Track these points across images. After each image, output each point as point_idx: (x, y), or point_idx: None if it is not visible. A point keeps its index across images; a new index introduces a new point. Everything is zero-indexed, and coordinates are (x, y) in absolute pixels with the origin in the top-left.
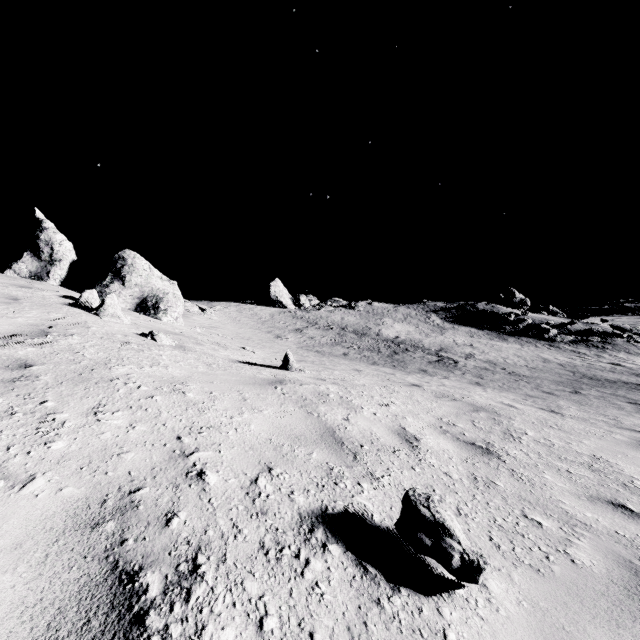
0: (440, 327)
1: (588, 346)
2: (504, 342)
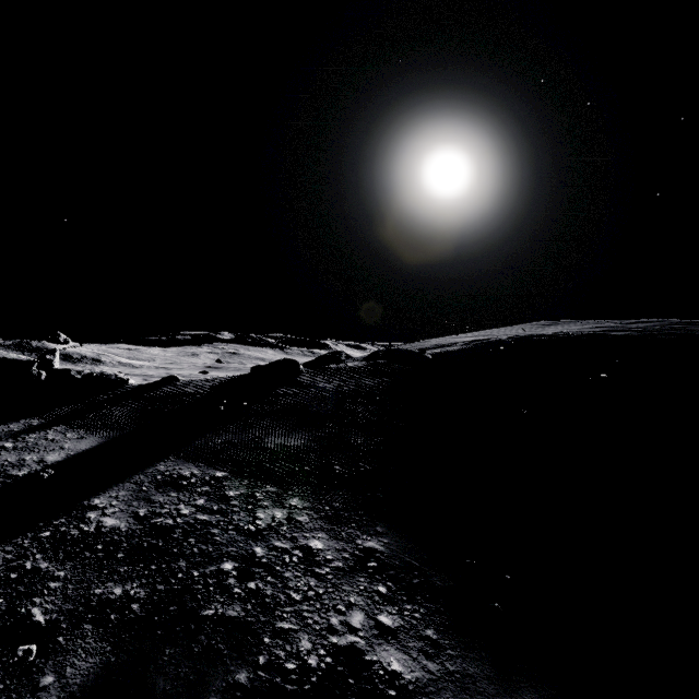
0: None
1: (92, 364)
2: None
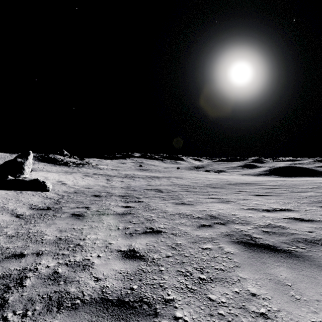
0: (33, 163)
1: (78, 167)
2: (55, 167)
